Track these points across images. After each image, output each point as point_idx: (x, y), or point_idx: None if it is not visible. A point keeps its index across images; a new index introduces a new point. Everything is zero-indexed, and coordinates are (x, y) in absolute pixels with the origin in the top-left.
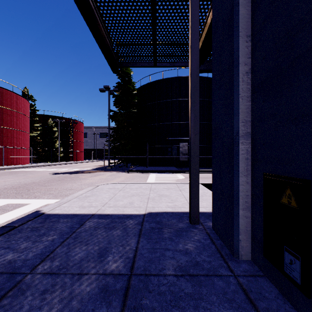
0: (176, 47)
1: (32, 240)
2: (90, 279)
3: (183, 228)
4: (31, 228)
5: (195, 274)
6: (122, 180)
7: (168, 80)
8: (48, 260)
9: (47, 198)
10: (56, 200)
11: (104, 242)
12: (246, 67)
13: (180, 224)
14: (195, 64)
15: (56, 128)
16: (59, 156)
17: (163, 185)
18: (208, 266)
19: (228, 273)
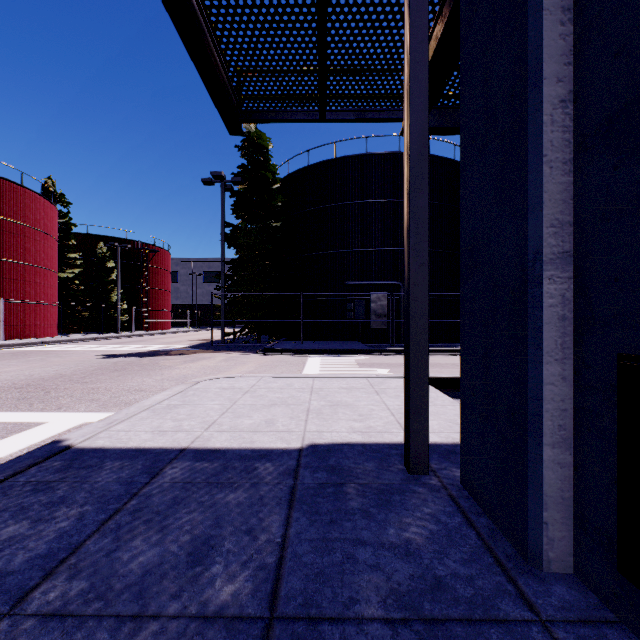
0: (370, 75)
1: (32, 516)
2: (163, 632)
3: (393, 485)
4: (34, 486)
5: (437, 616)
6: (249, 370)
7: (347, 161)
8: (61, 574)
9: (85, 410)
10: (105, 414)
11: (204, 522)
12: (562, 86)
13: (385, 473)
14: (420, 99)
15: (114, 262)
16: (119, 321)
17: (339, 380)
18: (468, 592)
19: (525, 615)
